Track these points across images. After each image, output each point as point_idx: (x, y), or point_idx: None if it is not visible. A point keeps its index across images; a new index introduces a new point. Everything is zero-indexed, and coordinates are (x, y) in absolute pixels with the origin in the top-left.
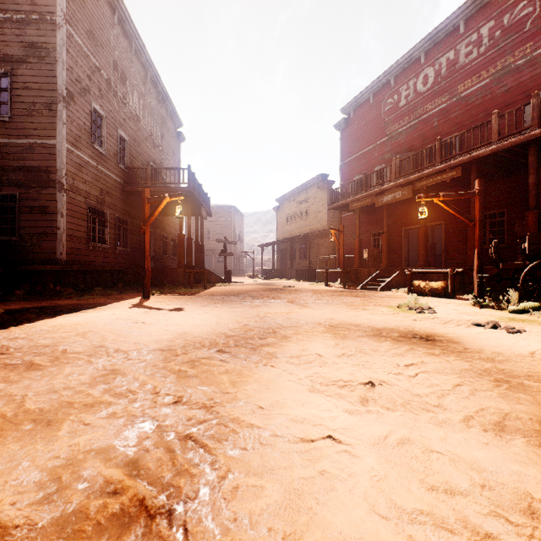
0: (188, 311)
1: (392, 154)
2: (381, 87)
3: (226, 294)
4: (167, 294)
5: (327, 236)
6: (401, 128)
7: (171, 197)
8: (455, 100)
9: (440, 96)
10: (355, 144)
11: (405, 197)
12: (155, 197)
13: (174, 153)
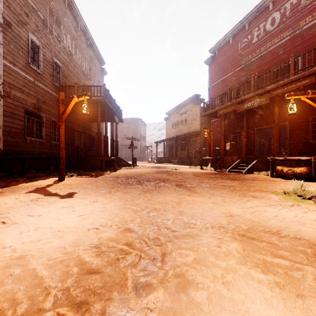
0: (79, 198)
1: (247, 77)
2: (238, 31)
3: (128, 176)
4: (82, 176)
5: (199, 135)
6: (253, 58)
7: (78, 97)
8: (297, 32)
9: (285, 31)
10: (219, 73)
11: (262, 103)
12: (67, 98)
13: (99, 81)
